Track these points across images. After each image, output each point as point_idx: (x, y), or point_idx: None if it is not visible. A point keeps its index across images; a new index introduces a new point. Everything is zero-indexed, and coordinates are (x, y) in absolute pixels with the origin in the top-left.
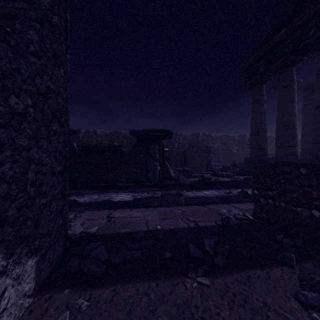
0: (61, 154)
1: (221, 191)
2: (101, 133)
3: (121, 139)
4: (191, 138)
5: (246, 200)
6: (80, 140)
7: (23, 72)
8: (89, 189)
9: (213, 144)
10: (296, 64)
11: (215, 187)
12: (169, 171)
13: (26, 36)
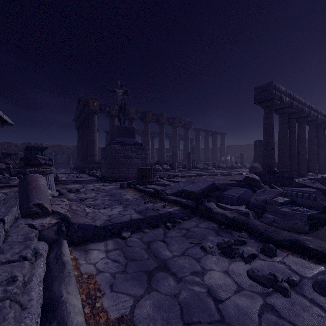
0: None
1: None
2: None
3: (12, 148)
4: (73, 148)
5: None
6: None
7: None
8: None
9: None
10: None
11: None
12: None
13: None
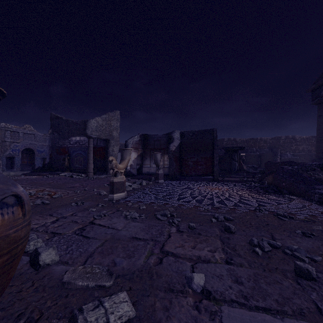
0: None
1: None
2: None
3: None
4: (272, 142)
5: None
6: None
7: None
8: None
9: (297, 146)
10: None
11: None
12: (243, 166)
13: None
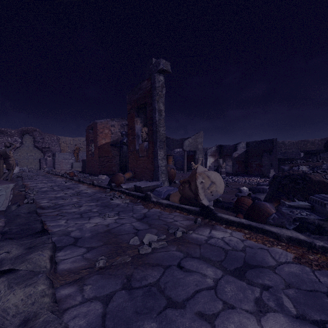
0: (276, 163)
1: None
2: (289, 143)
3: (308, 146)
4: None
5: None
6: None
7: (274, 156)
8: None
9: None
10: None
11: None
12: None
13: (274, 152)
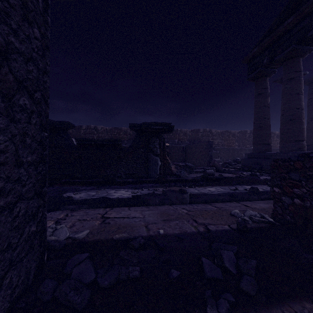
0: (34, 140)
1: (227, 187)
2: (102, 129)
3: (121, 135)
4: (191, 134)
5: (257, 198)
6: (81, 136)
7: None
8: (86, 185)
9: (214, 140)
10: (303, 55)
11: (219, 183)
12: (170, 166)
13: None
